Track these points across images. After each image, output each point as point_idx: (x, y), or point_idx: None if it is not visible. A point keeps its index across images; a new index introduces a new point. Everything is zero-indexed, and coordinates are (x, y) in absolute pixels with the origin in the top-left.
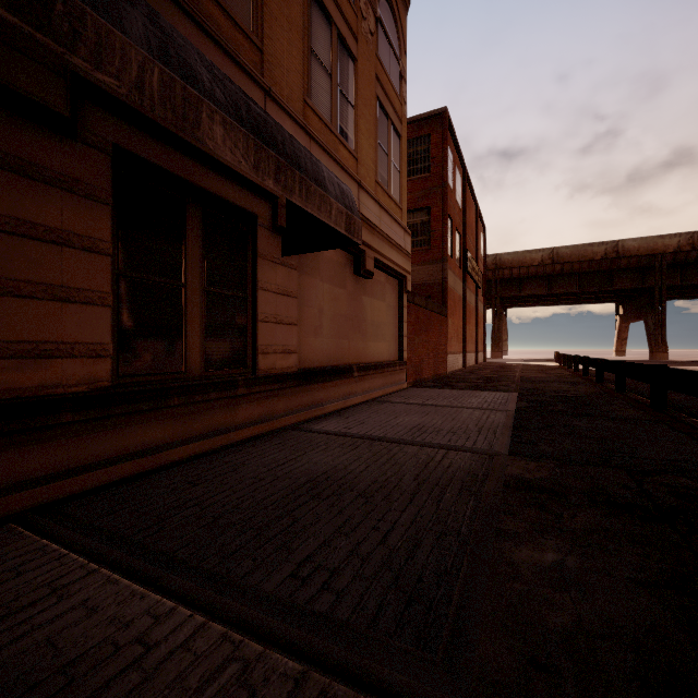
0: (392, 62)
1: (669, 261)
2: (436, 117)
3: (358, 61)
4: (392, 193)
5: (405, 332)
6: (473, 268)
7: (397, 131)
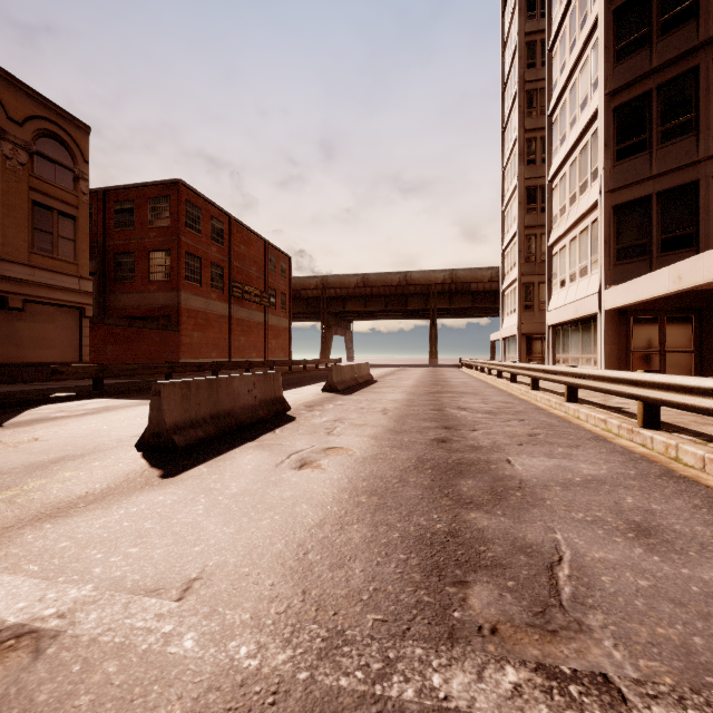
0: (59, 173)
1: (440, 289)
2: (175, 184)
3: (0, 186)
4: (59, 256)
5: (85, 343)
6: (248, 292)
7: (70, 215)
